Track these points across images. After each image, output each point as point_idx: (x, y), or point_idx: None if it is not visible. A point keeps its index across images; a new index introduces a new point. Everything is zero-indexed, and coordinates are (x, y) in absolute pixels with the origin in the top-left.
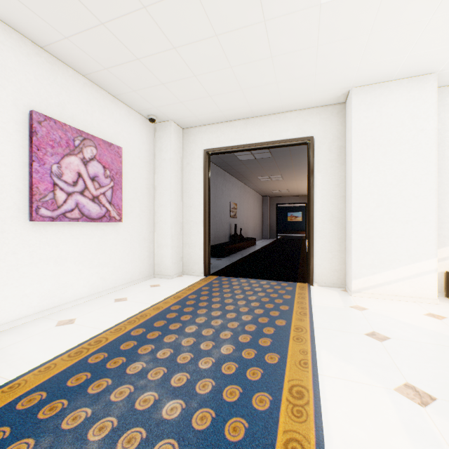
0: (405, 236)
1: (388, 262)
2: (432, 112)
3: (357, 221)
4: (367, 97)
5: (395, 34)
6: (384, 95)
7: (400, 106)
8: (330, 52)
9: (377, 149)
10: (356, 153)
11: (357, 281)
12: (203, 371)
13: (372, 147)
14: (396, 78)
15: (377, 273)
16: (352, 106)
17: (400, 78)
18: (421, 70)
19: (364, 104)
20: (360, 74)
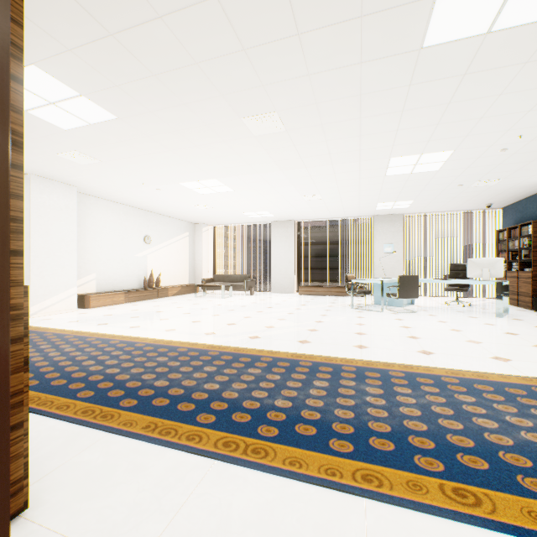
0: (64, 275)
1: (54, 291)
2: (76, 207)
3: (35, 266)
4: (42, 184)
5: (74, 173)
6: (52, 188)
7: (61, 198)
8: (39, 162)
9: (48, 220)
10: (34, 219)
11: (35, 307)
12: (31, 343)
13: (45, 218)
14: (60, 181)
15: (48, 300)
16: (32, 186)
17: (61, 182)
18: (73, 184)
19: (40, 189)
20: (44, 173)
